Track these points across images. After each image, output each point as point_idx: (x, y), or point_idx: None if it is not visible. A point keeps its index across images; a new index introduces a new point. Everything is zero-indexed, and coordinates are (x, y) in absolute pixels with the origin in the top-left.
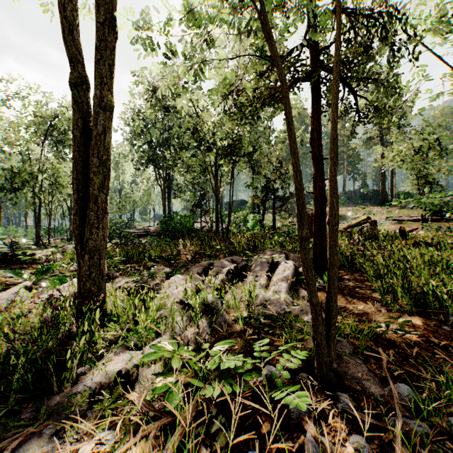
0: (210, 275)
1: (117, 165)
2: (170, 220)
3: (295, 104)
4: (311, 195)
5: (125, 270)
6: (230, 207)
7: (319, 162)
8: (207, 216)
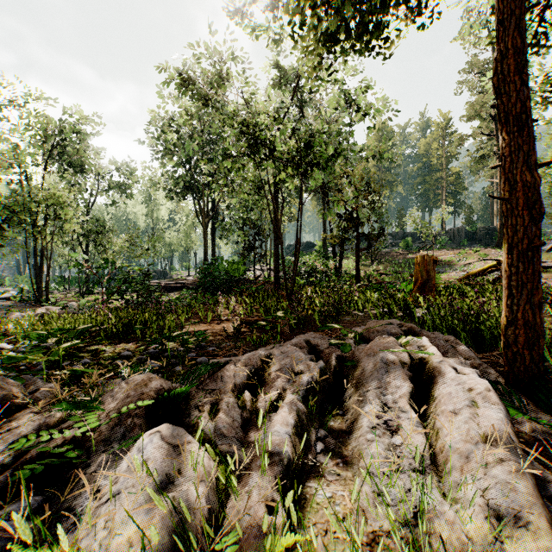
0: (264, 399)
1: (149, 198)
2: (211, 267)
3: (386, 104)
4: (400, 235)
5: (106, 358)
6: (296, 247)
7: (522, 125)
8: (262, 263)
